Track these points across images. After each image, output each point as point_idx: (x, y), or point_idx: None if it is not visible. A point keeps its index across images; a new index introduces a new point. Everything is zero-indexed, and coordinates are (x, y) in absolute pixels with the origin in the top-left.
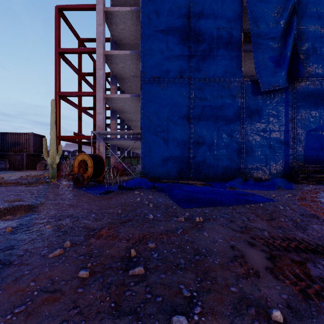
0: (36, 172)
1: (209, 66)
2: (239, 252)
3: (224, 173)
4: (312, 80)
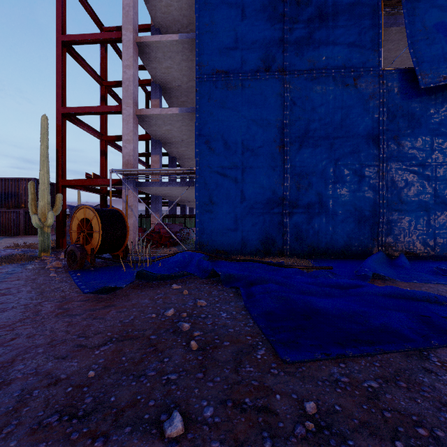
0: (36, 239)
1: (319, 48)
2: None
3: (346, 243)
4: None
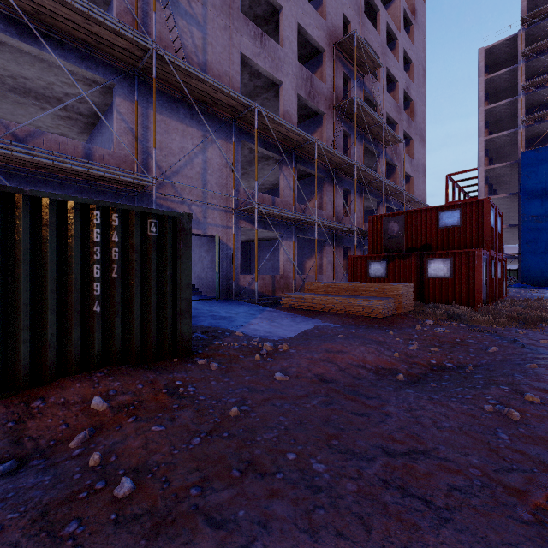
0: None
1: None
2: None
3: None
4: None
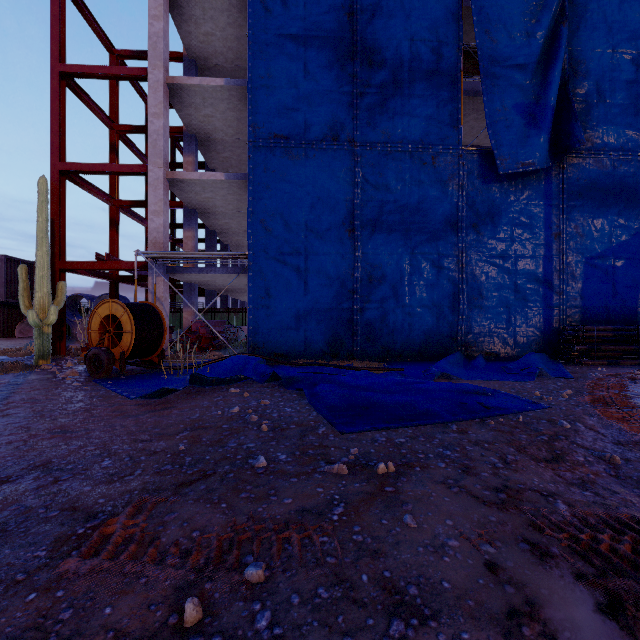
0: (11, 343)
1: (395, 118)
2: (519, 592)
3: (424, 343)
4: (596, 155)
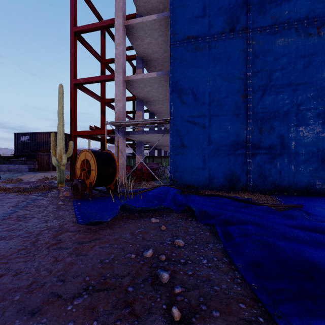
0: None
1: (281, 4)
2: None
3: (309, 181)
4: None
